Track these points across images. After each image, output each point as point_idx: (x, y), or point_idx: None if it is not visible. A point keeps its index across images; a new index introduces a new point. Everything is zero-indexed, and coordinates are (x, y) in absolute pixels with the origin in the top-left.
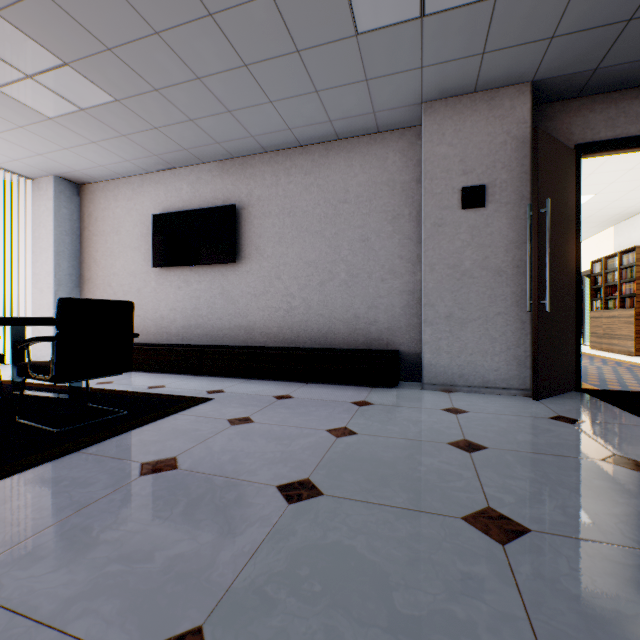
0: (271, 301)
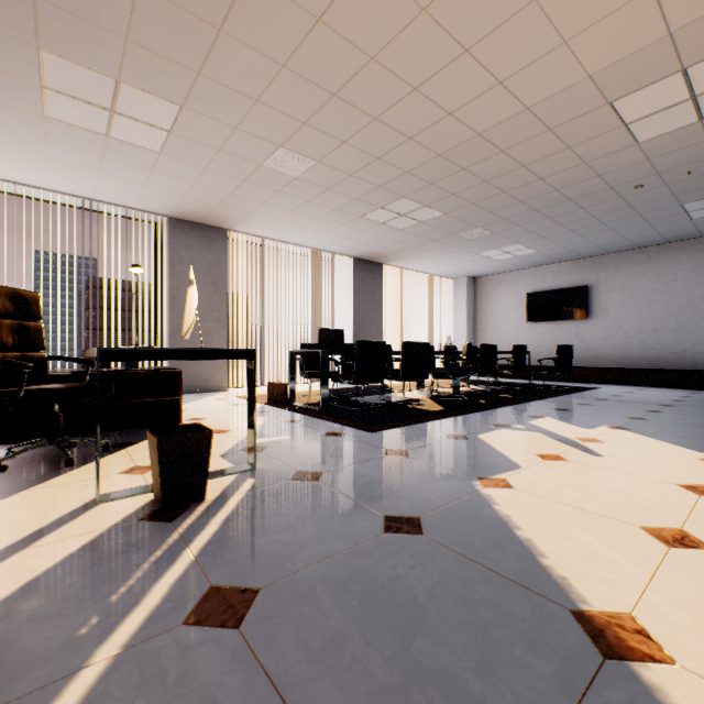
0: (614, 341)
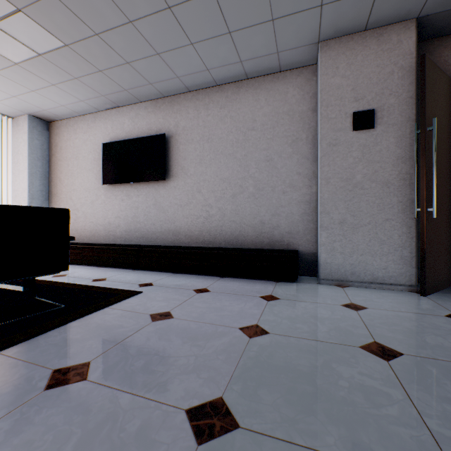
0: (193, 210)
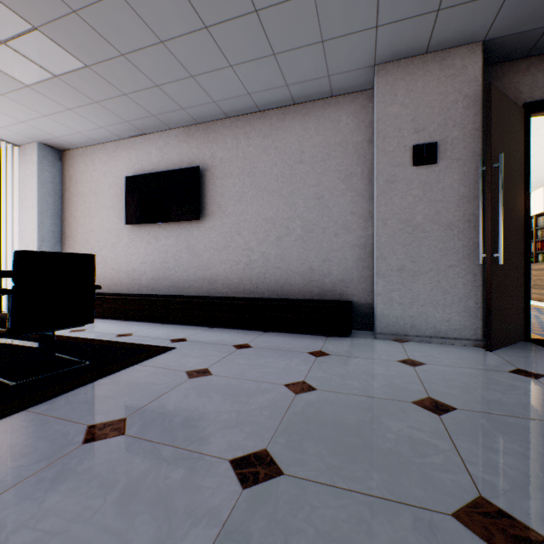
0: (232, 255)
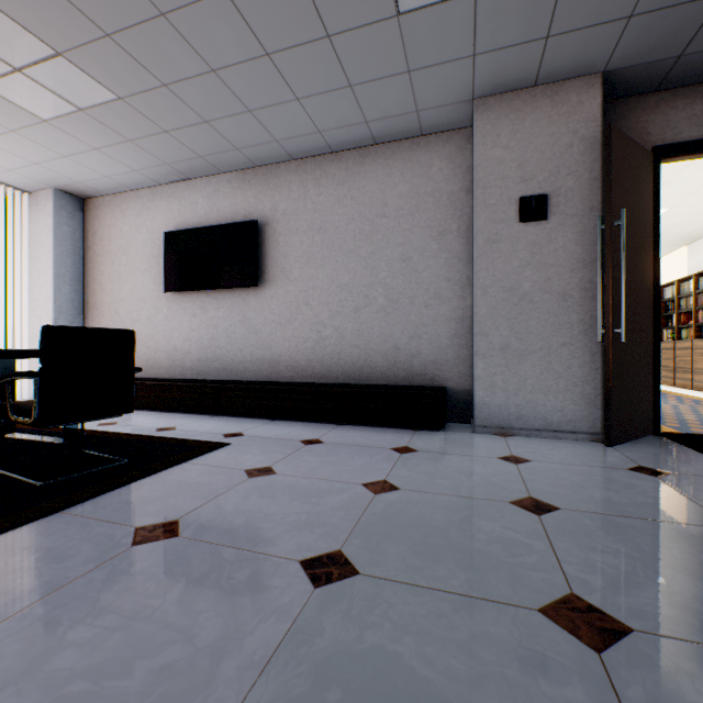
0: (298, 330)
